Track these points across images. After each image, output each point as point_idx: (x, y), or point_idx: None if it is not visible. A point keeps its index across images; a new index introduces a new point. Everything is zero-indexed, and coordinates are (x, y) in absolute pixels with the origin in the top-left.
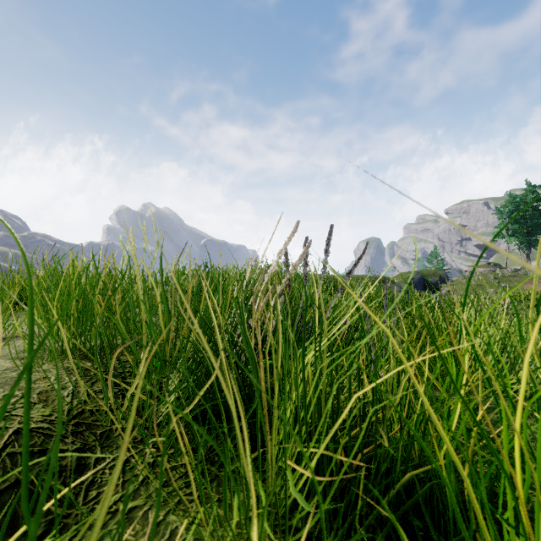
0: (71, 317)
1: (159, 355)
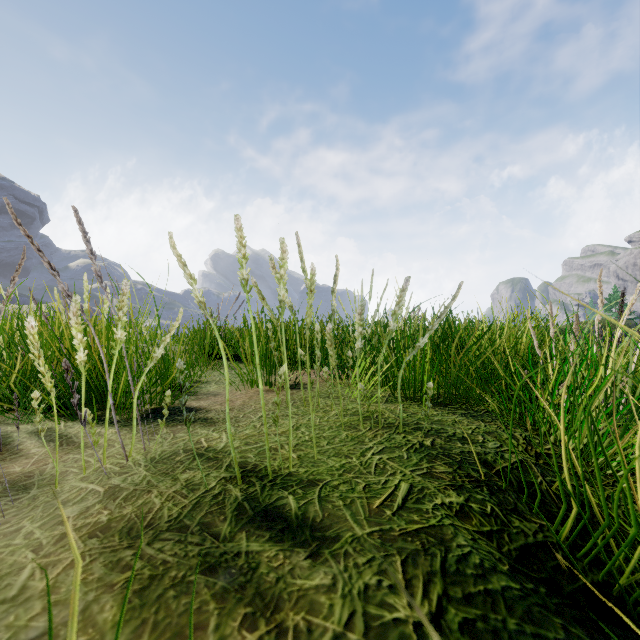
0: (426, 366)
1: (622, 404)
